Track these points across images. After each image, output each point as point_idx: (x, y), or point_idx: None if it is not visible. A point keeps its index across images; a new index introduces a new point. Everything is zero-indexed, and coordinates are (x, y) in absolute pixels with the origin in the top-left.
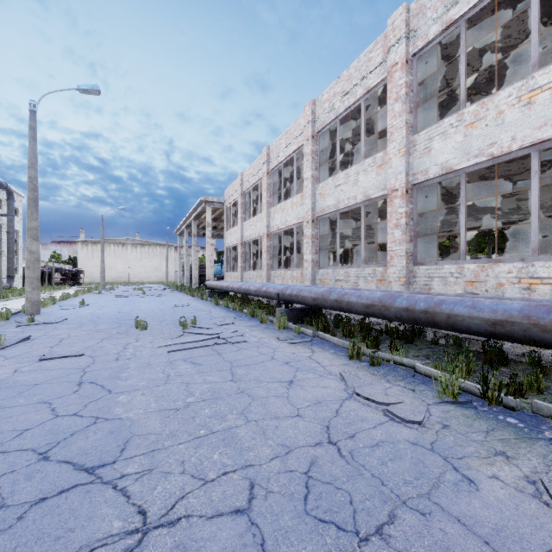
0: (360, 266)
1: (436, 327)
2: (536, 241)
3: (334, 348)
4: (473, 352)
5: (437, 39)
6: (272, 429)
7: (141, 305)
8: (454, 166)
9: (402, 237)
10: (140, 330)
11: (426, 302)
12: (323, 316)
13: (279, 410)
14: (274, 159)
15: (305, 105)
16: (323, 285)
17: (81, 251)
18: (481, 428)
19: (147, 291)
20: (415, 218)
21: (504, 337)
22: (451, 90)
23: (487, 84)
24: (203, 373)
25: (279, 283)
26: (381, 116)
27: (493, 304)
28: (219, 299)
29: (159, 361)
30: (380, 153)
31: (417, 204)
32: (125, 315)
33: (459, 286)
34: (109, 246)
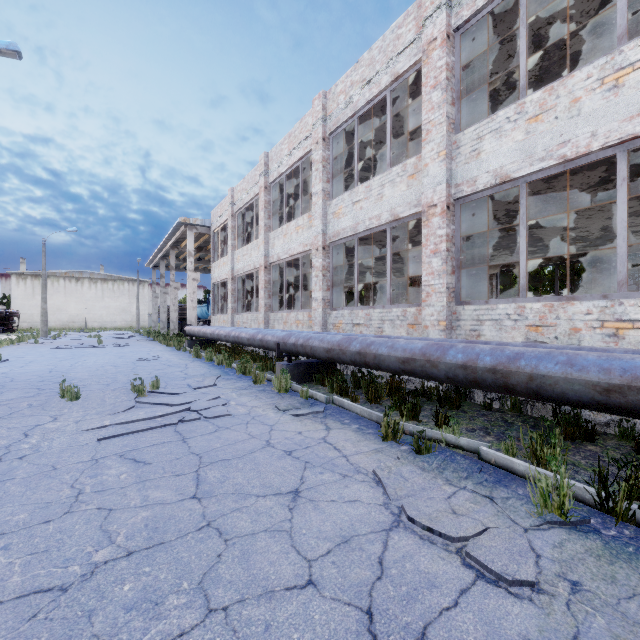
0: (385, 306)
1: (509, 392)
2: (624, 271)
3: (357, 420)
4: (539, 420)
5: (488, 7)
6: (259, 634)
7: (88, 360)
8: (512, 172)
9: (442, 268)
10: (67, 401)
11: (493, 356)
12: (339, 371)
13: (273, 572)
14: (274, 169)
15: (314, 98)
16: (338, 331)
17: (16, 287)
18: (634, 584)
19: (106, 340)
20: (458, 243)
21: (623, 411)
22: (494, 88)
23: (536, 84)
24: (146, 482)
25: (280, 328)
26: (409, 119)
27: (603, 360)
28: (202, 350)
29: (76, 461)
30: (413, 159)
31: (460, 225)
32: (57, 375)
33: (518, 332)
34: (58, 280)
